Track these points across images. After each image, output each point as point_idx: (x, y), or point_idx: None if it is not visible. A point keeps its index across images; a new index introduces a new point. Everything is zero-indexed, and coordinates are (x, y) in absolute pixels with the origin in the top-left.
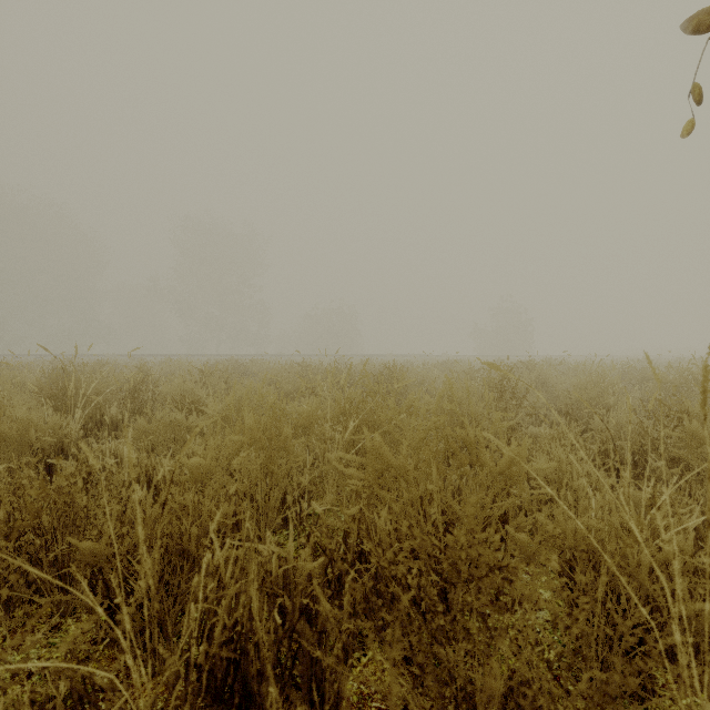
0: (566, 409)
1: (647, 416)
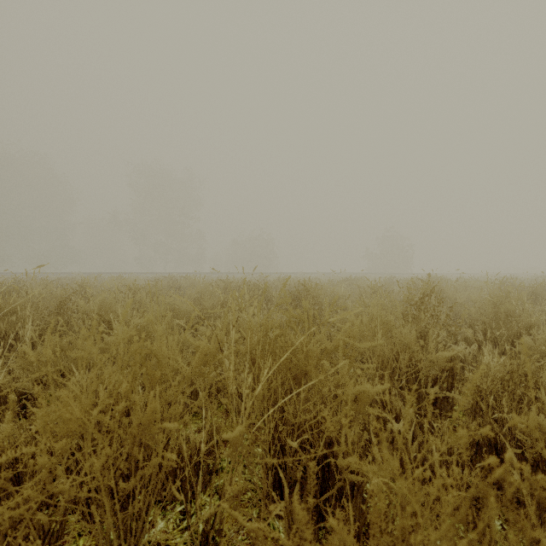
0: (483, 327)
1: None
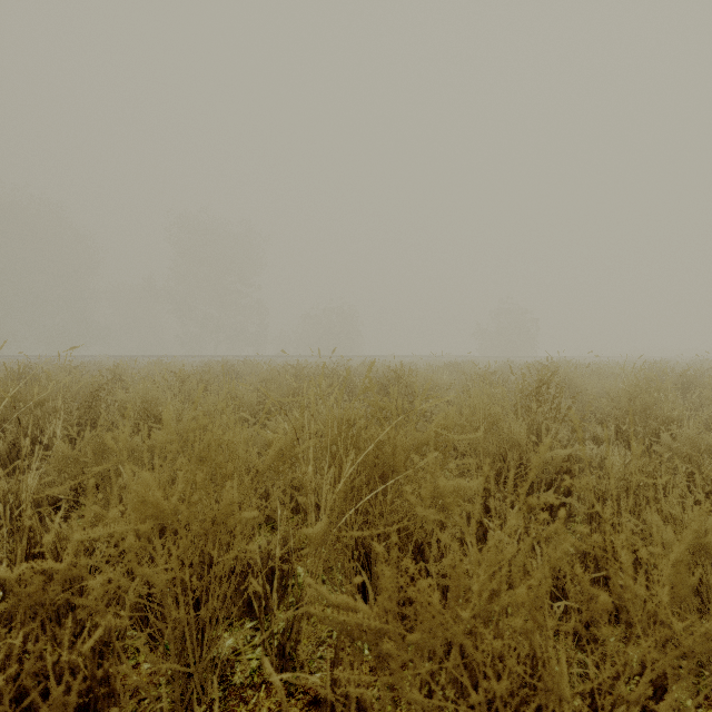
0: (615, 423)
1: (708, 430)
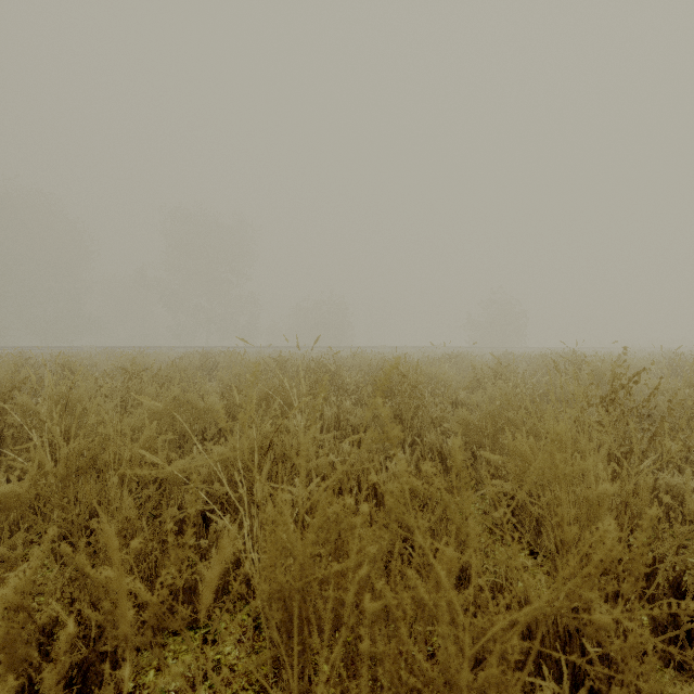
0: None
1: None
